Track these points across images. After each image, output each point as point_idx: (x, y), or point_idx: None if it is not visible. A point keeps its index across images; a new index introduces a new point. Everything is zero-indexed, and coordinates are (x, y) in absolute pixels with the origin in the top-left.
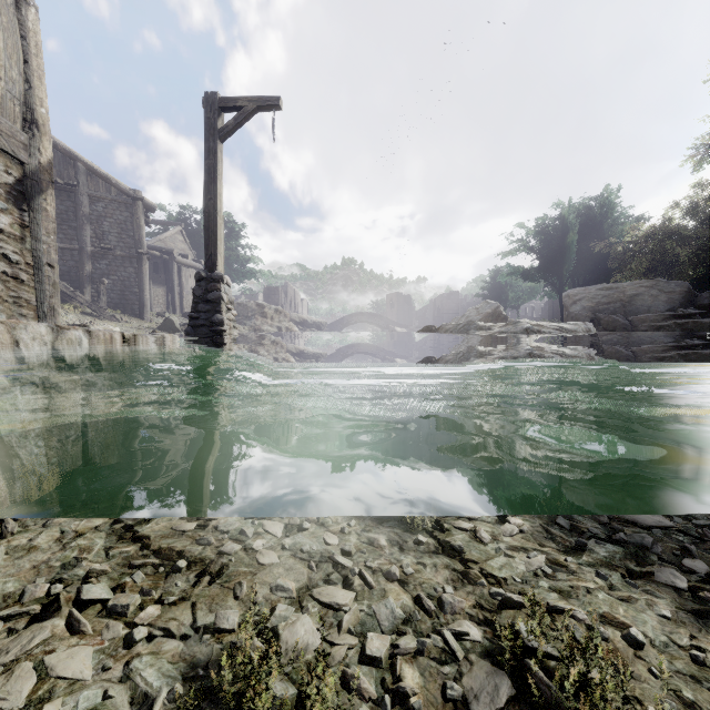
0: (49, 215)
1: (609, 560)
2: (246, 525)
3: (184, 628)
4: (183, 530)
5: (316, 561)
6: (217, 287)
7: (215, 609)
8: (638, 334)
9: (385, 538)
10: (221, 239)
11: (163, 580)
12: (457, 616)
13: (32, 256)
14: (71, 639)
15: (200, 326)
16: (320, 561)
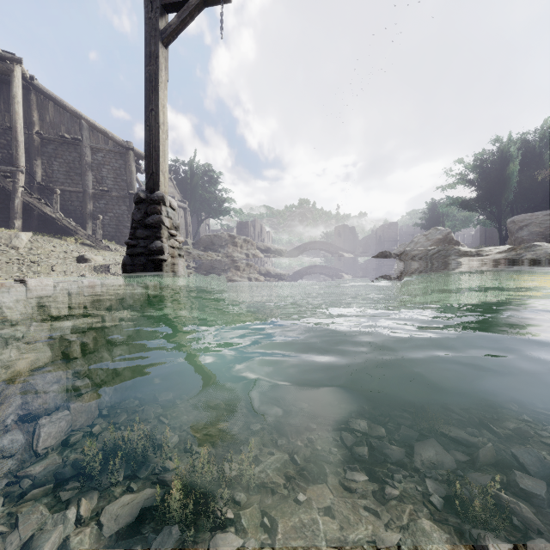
0: None
1: None
2: None
3: None
4: None
5: None
6: (158, 210)
7: None
8: None
9: None
10: (164, 156)
11: None
12: None
13: None
14: None
15: (138, 255)
16: None
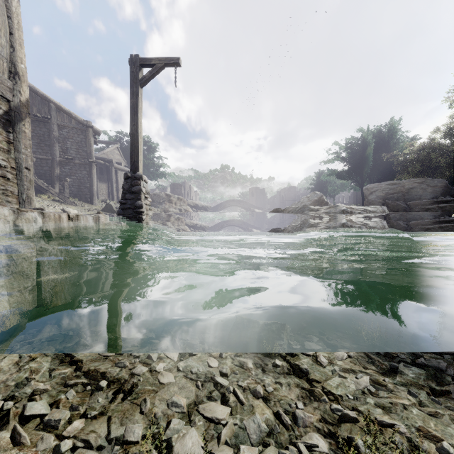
0: (26, 135)
1: (416, 380)
2: (152, 351)
3: (100, 439)
4: (107, 355)
5: (202, 381)
6: (138, 183)
7: (125, 422)
8: (413, 213)
9: (251, 362)
10: (141, 151)
11: (89, 397)
12: (308, 429)
13: (15, 163)
14: (13, 450)
15: (127, 209)
16: (204, 381)
